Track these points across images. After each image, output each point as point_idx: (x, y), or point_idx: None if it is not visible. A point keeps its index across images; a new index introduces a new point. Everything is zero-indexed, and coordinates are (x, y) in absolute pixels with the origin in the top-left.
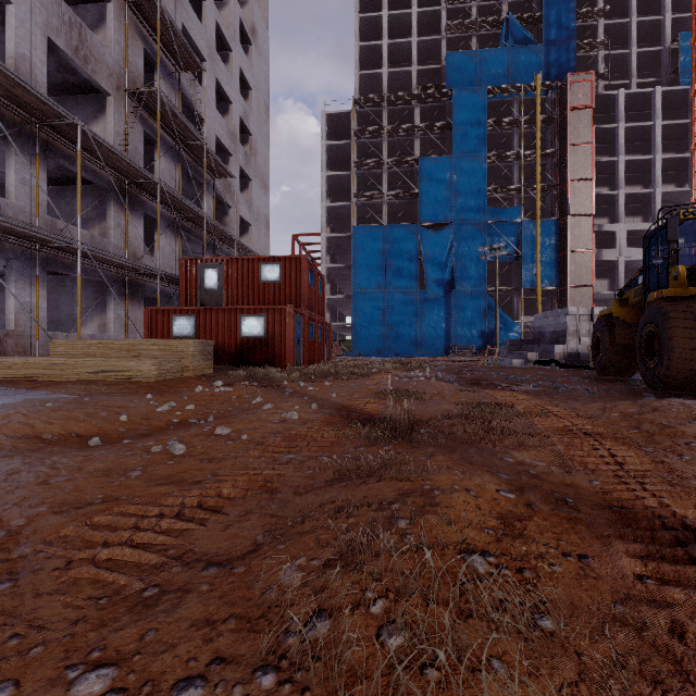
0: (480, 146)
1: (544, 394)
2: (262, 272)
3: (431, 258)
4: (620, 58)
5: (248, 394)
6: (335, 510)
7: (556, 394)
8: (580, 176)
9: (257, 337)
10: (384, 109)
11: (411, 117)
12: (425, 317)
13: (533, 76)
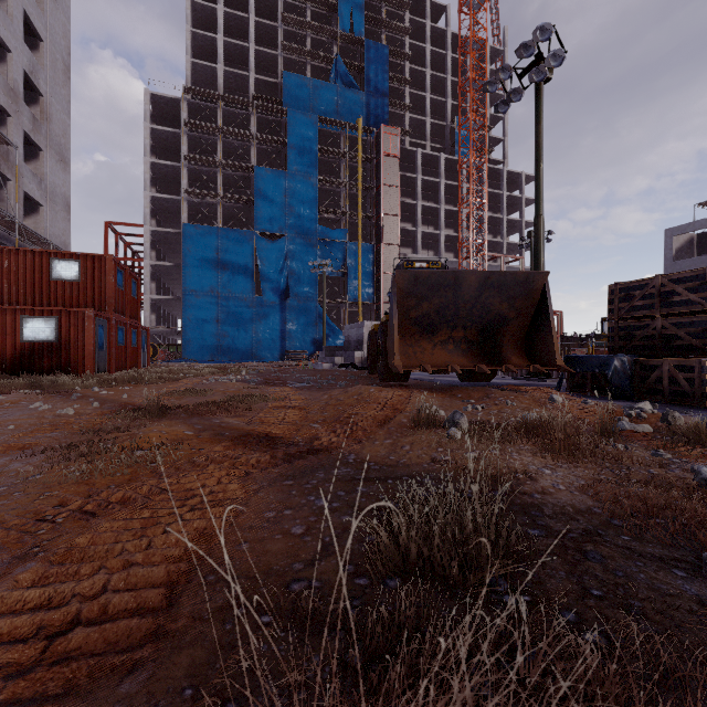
0: (312, 168)
1: (309, 388)
2: (54, 268)
3: (267, 266)
4: (420, 122)
5: (26, 400)
6: (69, 447)
7: (317, 387)
8: (390, 212)
9: (45, 342)
10: (219, 107)
11: (248, 123)
12: (261, 323)
13: (357, 117)
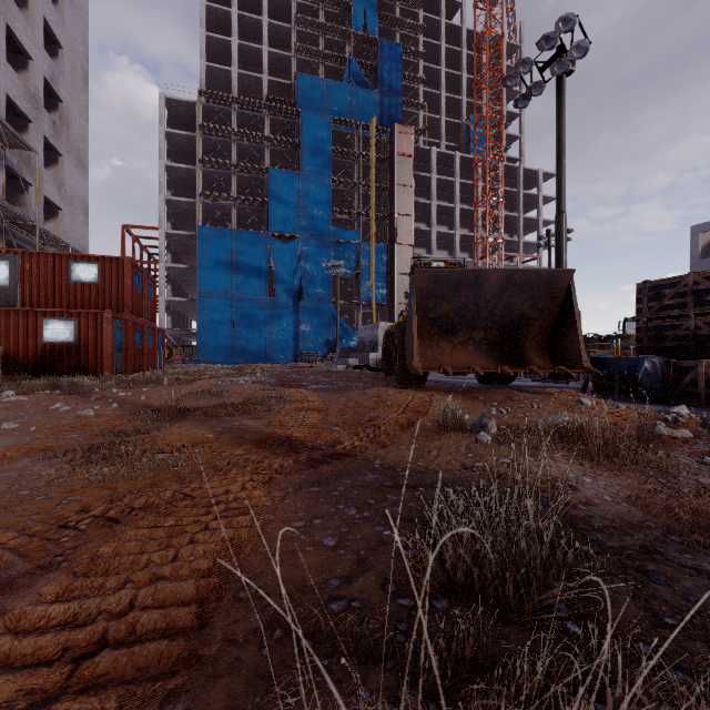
0: (325, 169)
1: (325, 389)
2: (74, 271)
3: (280, 267)
4: (434, 121)
5: (47, 401)
6: (90, 449)
7: (333, 389)
8: (404, 212)
9: (65, 343)
10: (233, 110)
11: (262, 125)
12: (275, 324)
13: (370, 117)
